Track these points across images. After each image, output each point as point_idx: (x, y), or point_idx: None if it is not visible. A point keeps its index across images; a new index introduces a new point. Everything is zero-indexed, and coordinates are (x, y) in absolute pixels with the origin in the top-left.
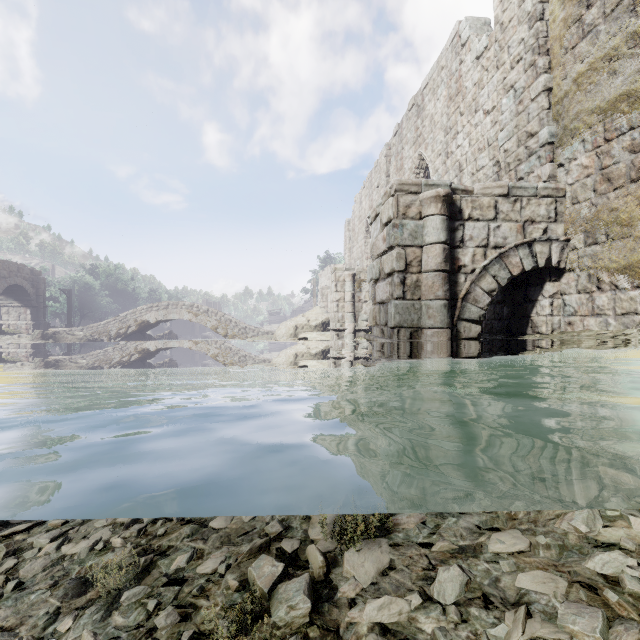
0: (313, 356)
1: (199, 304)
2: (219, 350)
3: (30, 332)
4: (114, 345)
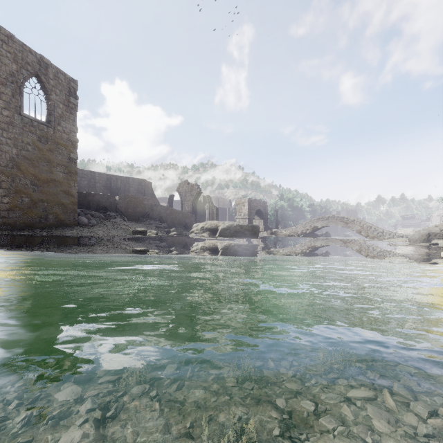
0: (441, 256)
1: (348, 216)
2: (362, 246)
3: (263, 230)
4: (299, 239)
